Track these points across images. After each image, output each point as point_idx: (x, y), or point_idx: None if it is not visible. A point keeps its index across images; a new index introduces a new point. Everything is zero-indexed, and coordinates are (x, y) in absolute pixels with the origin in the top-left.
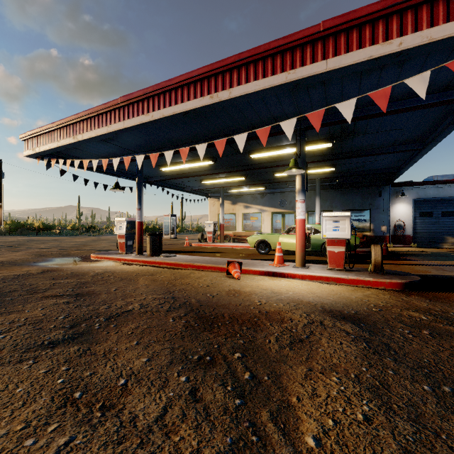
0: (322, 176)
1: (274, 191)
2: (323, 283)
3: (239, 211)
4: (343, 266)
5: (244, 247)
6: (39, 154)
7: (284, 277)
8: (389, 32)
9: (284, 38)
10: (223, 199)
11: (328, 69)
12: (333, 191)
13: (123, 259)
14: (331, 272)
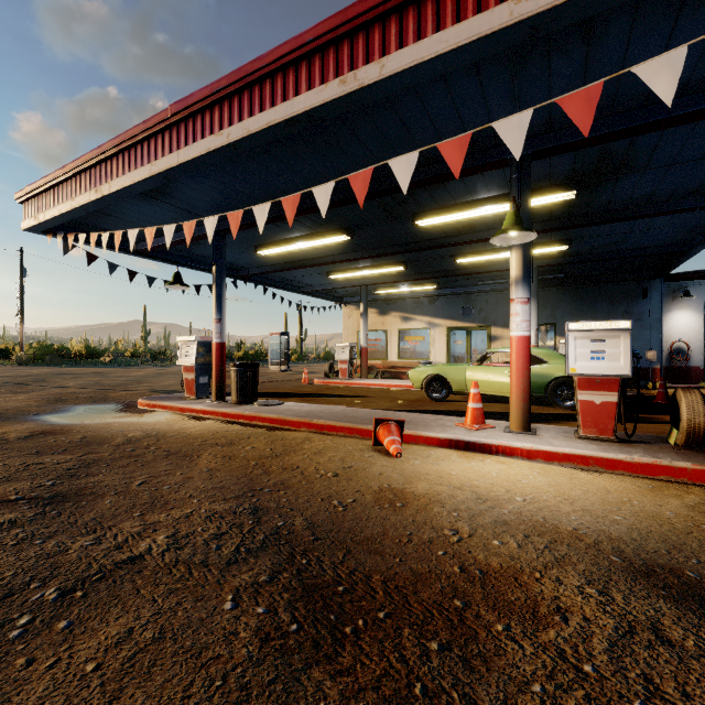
0: (541, 263)
1: (453, 291)
2: (575, 469)
3: (392, 325)
4: (614, 432)
5: (402, 386)
6: (46, 226)
7: (489, 452)
8: None
9: None
10: (365, 306)
11: None
12: (556, 291)
13: (188, 410)
14: (589, 444)
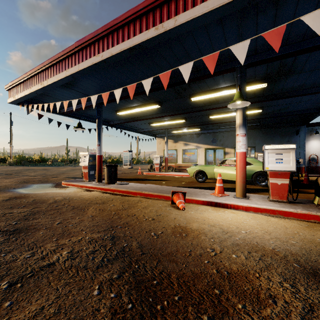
0: (249, 118)
1: (207, 131)
2: (269, 216)
3: (179, 147)
4: (287, 198)
5: (184, 175)
6: (19, 101)
7: (226, 207)
8: None
9: None
10: (167, 138)
11: None
12: (255, 131)
13: (85, 186)
14: (275, 203)
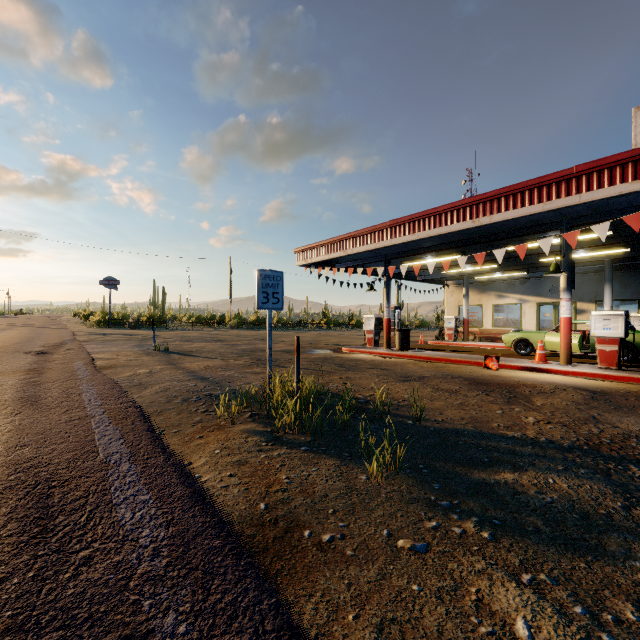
0: (614, 257)
1: (541, 274)
2: (588, 379)
3: (488, 301)
4: (616, 365)
5: (496, 347)
6: (308, 264)
7: (544, 372)
8: (637, 173)
9: (541, 178)
10: (467, 289)
11: (581, 202)
12: None
13: (375, 353)
14: (600, 370)
